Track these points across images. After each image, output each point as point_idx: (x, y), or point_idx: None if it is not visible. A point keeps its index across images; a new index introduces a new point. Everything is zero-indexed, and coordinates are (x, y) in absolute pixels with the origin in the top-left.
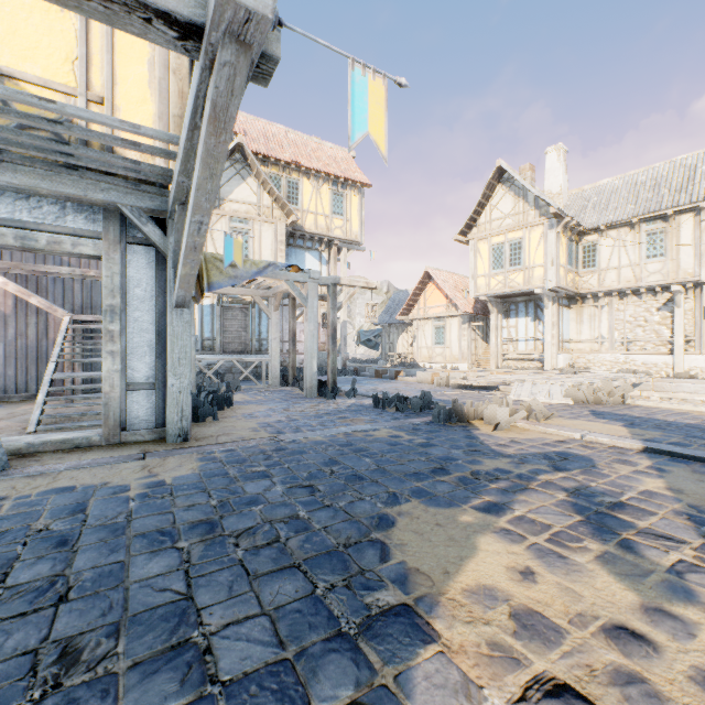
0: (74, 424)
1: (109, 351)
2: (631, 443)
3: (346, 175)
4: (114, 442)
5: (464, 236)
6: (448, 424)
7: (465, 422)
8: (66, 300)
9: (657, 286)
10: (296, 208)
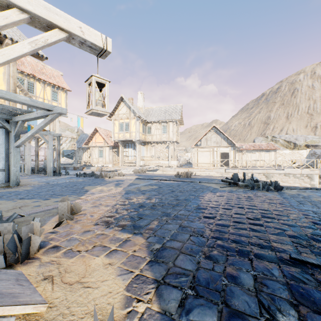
0: None
1: None
2: (134, 178)
3: (59, 84)
4: None
5: (110, 117)
6: (98, 178)
7: (103, 178)
8: None
9: (165, 141)
10: (33, 95)
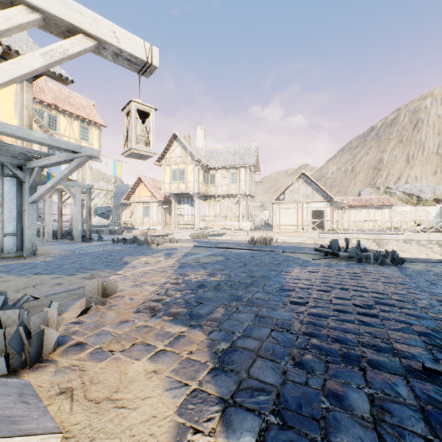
0: None
1: None
2: (191, 245)
3: (90, 118)
4: None
5: (159, 162)
6: (143, 246)
7: (149, 245)
8: None
9: (234, 195)
10: (55, 132)
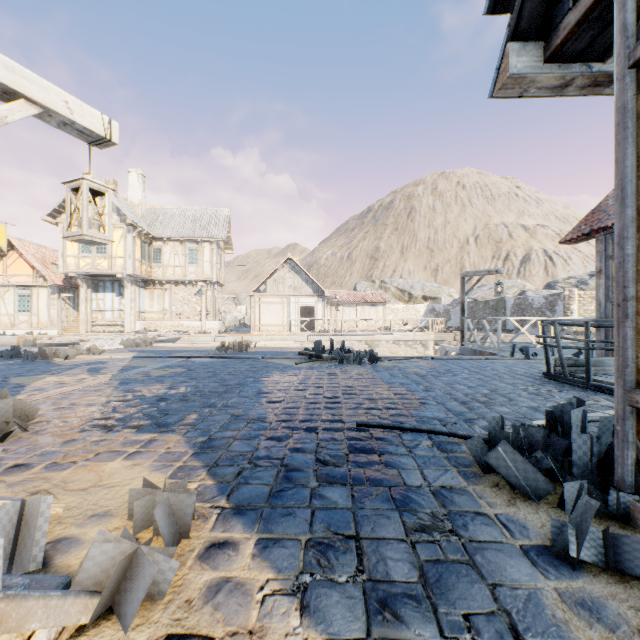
0: None
1: None
2: (130, 356)
3: None
4: None
5: (54, 218)
6: (36, 361)
7: (48, 359)
8: None
9: (194, 281)
10: None
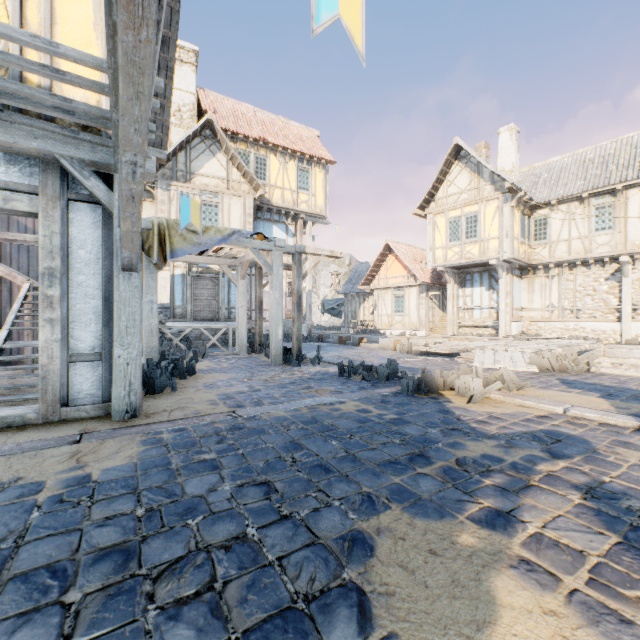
0: (20, 397)
1: (47, 319)
2: (624, 420)
3: (311, 152)
4: (52, 419)
5: (422, 210)
6: (418, 395)
7: (435, 393)
8: (31, 267)
9: (605, 258)
10: (264, 183)
